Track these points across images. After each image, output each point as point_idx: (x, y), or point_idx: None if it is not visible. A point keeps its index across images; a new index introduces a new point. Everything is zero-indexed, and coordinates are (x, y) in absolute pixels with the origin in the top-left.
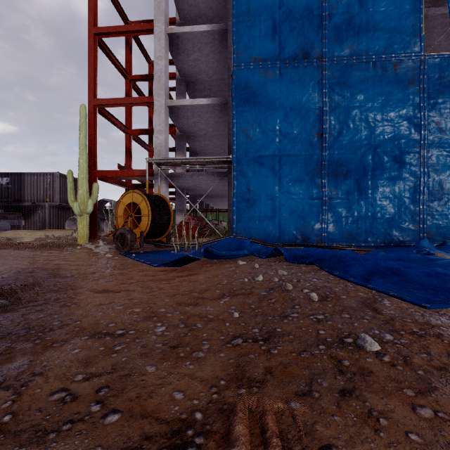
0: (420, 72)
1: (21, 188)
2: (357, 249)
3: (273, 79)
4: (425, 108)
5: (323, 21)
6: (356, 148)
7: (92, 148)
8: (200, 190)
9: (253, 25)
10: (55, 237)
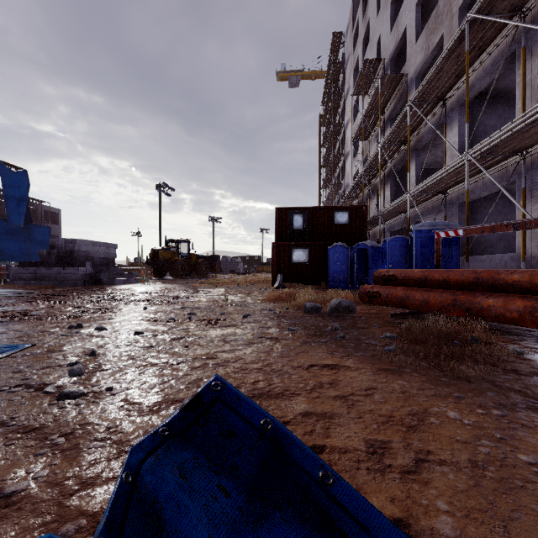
0: None
1: None
2: None
3: None
4: None
5: None
6: None
7: None
8: None
9: None
10: None
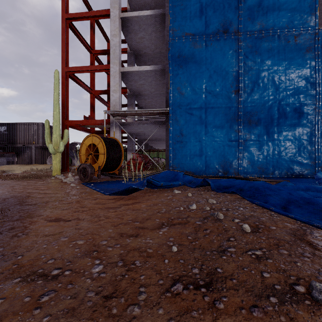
0: (315, 42)
1: (15, 134)
2: (269, 181)
3: (201, 49)
4: (319, 70)
5: (239, 4)
6: (265, 101)
7: (64, 104)
8: (145, 135)
9: (185, 8)
10: (38, 170)
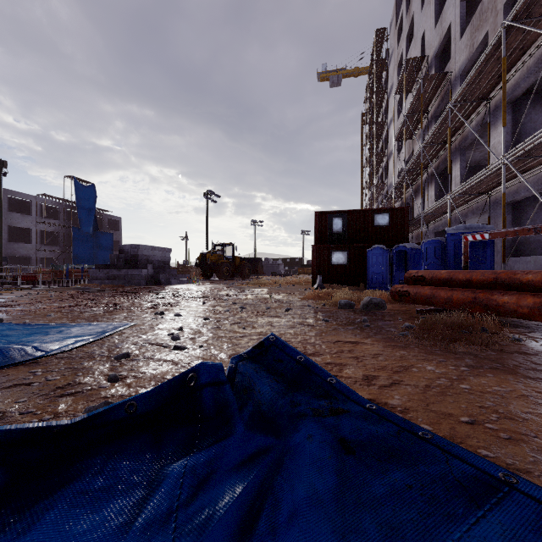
0: None
1: None
2: None
3: None
4: None
5: None
6: None
7: None
8: None
9: None
10: None
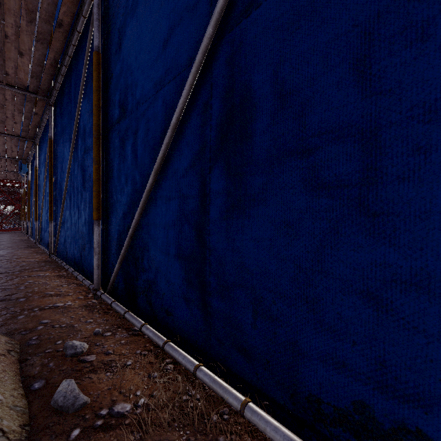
0: None
1: None
2: None
3: None
4: None
5: None
6: None
7: None
8: None
9: None
10: None
